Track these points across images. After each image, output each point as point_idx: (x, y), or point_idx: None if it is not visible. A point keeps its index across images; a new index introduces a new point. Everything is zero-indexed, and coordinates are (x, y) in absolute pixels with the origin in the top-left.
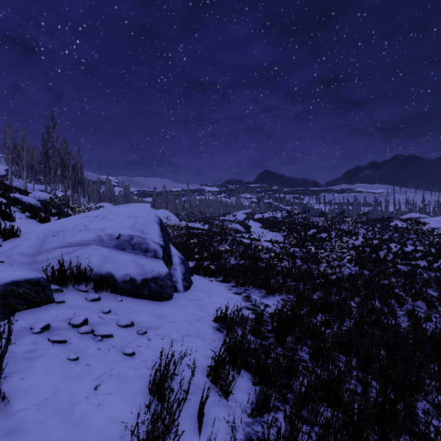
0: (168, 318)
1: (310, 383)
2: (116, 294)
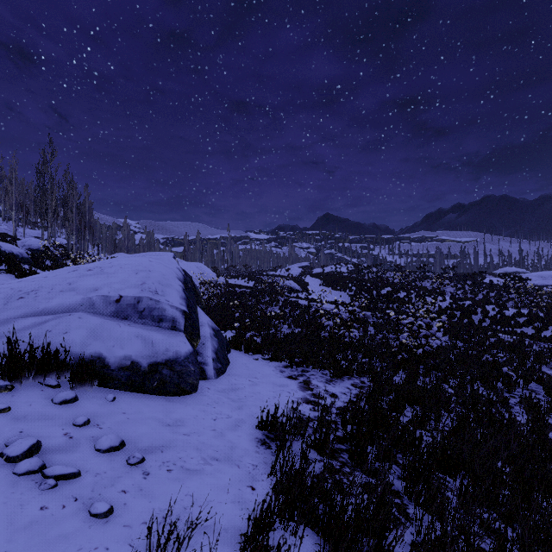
0: (186, 426)
1: None
2: (107, 388)
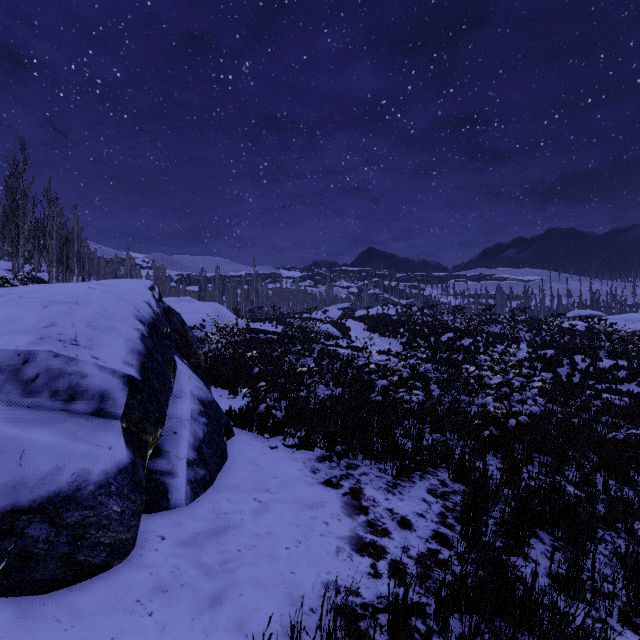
0: None
1: None
2: None
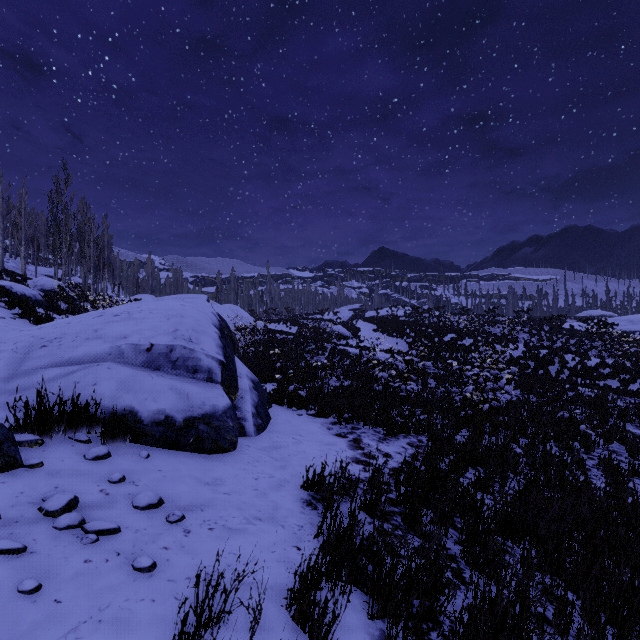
0: (225, 485)
1: (473, 618)
2: (140, 444)
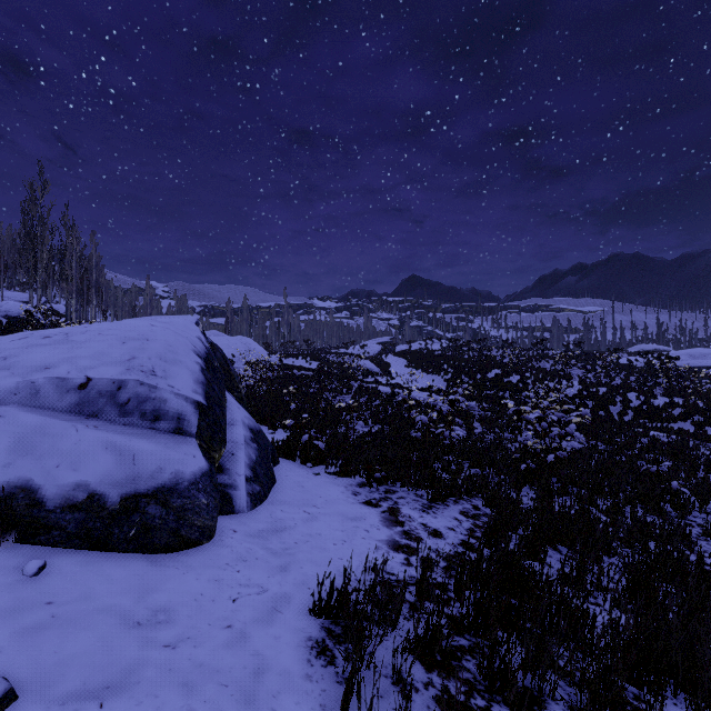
0: (173, 623)
1: None
2: (36, 545)
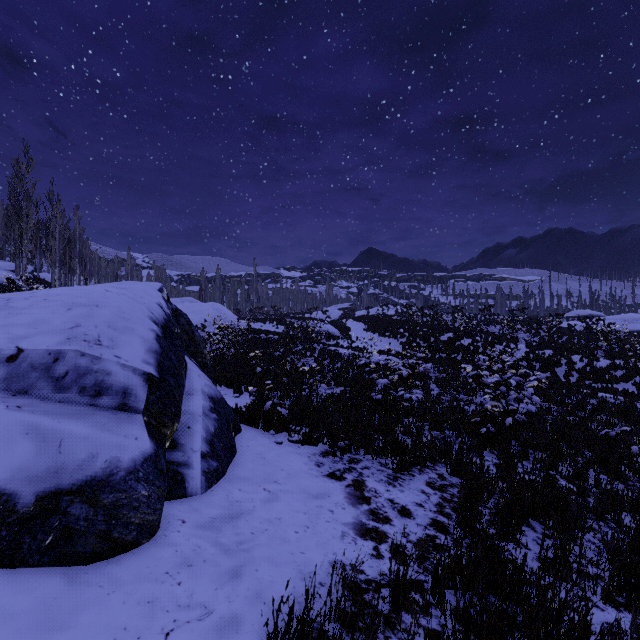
0: None
1: None
2: None
